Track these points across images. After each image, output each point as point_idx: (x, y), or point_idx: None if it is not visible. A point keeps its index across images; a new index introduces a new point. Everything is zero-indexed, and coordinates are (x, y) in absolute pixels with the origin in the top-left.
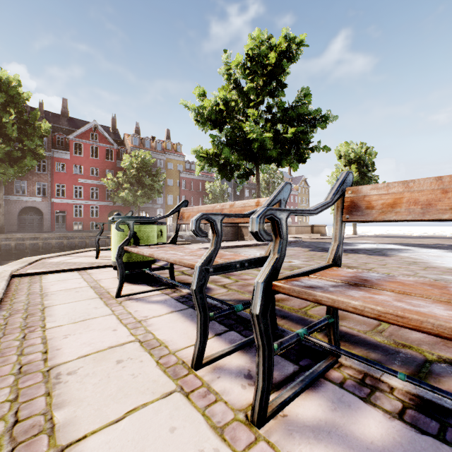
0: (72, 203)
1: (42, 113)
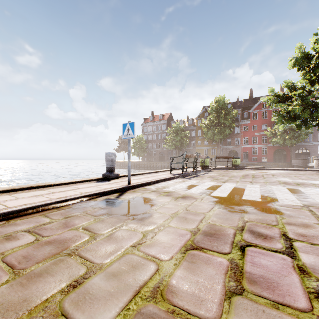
0: (251, 147)
1: (238, 103)
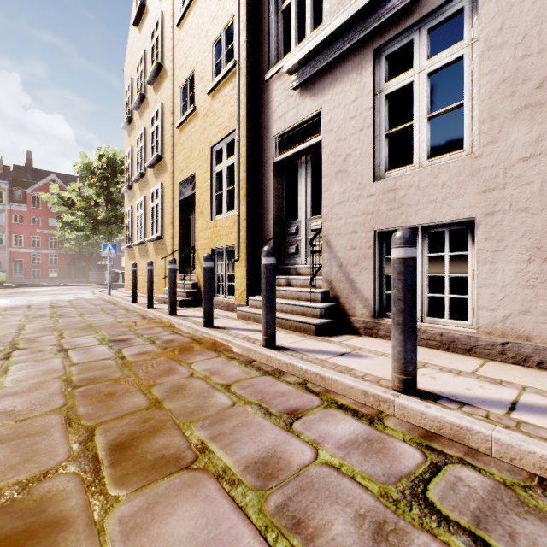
0: (30, 252)
1: (2, 169)
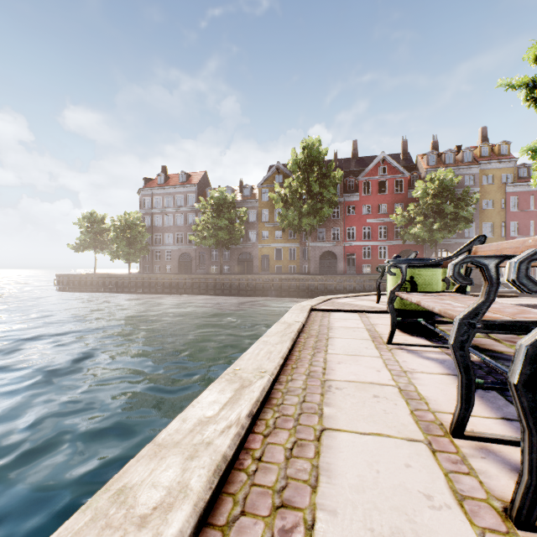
0: (360, 245)
1: (336, 162)
